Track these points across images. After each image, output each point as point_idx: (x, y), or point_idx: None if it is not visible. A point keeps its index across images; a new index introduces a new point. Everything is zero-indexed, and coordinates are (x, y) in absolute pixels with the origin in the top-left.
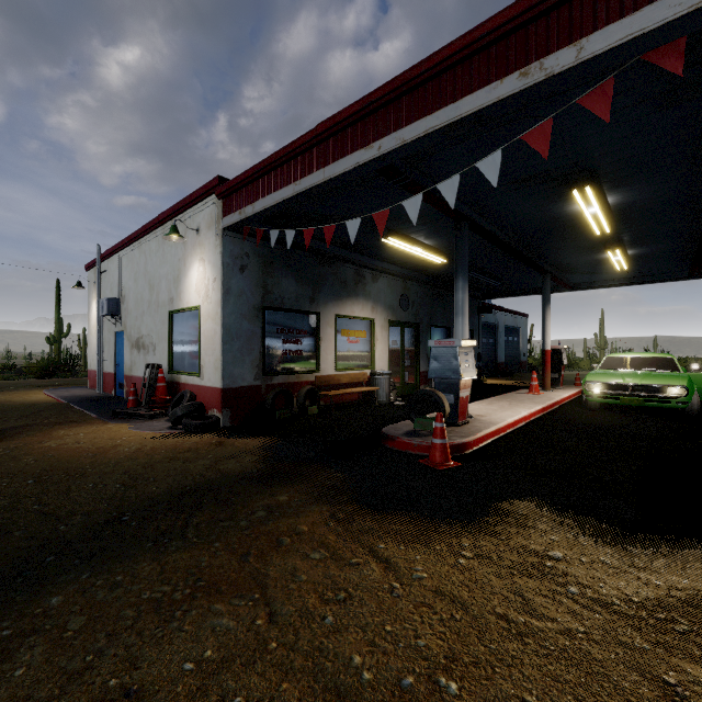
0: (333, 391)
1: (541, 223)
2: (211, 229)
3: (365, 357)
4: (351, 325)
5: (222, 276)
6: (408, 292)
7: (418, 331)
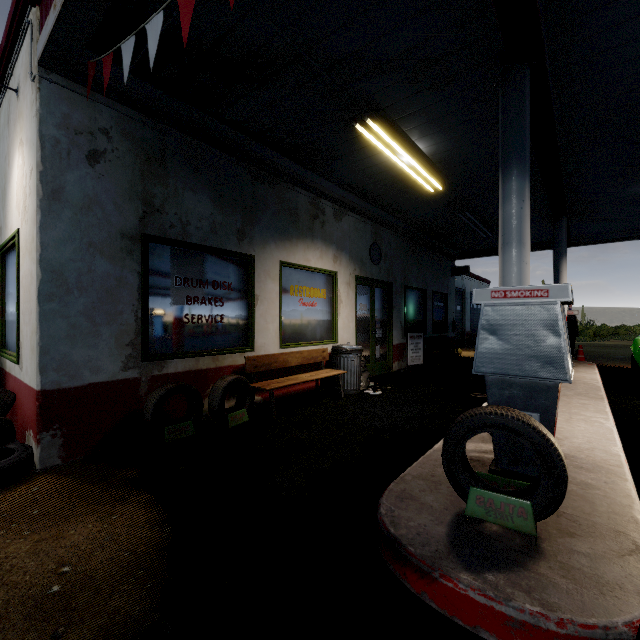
0: (276, 379)
1: (636, 91)
2: (27, 76)
3: (325, 325)
4: (304, 279)
5: (38, 162)
6: (380, 240)
7: (391, 293)
